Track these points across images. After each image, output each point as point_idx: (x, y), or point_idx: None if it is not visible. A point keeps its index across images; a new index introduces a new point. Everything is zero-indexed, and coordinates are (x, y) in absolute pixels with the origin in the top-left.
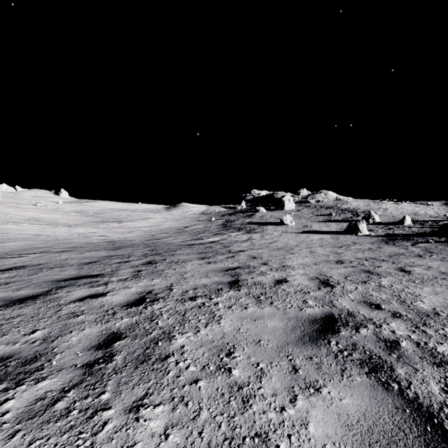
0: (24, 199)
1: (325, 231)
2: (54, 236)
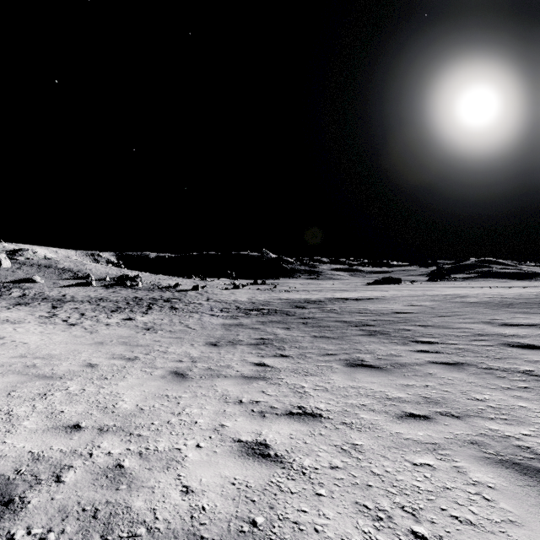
0: None
1: (74, 285)
2: None
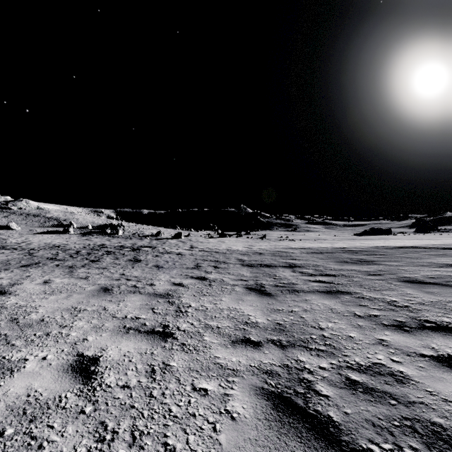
0: None
1: (50, 233)
2: None
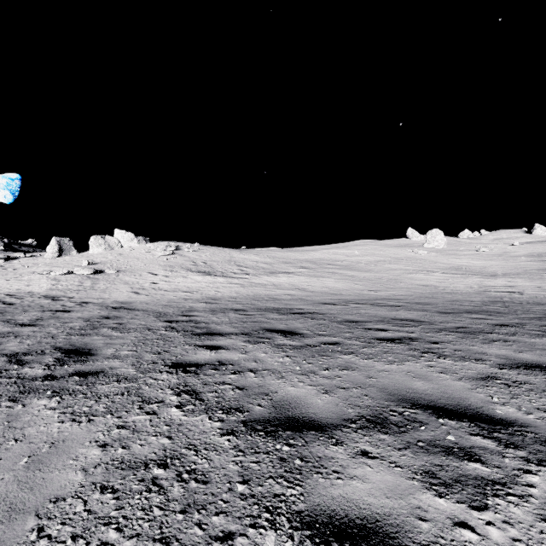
0: (472, 244)
1: None
2: (443, 288)
